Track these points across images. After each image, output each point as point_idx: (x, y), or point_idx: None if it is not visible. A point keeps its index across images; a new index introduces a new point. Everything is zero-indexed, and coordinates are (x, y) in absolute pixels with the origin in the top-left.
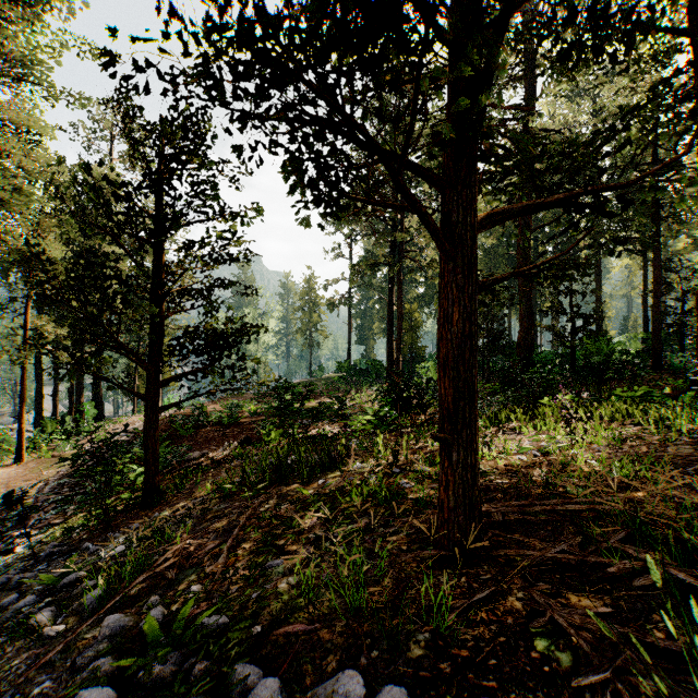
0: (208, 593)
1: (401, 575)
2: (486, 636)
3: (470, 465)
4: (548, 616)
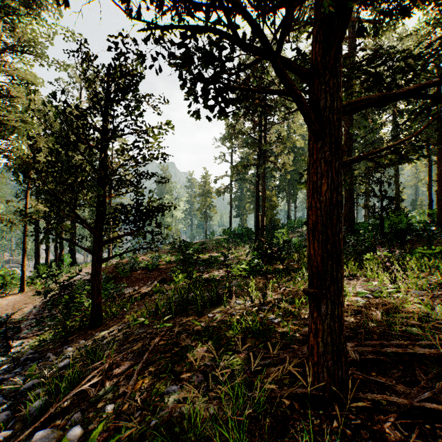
0: (118, 414)
1: (278, 412)
2: None
3: (337, 316)
4: None
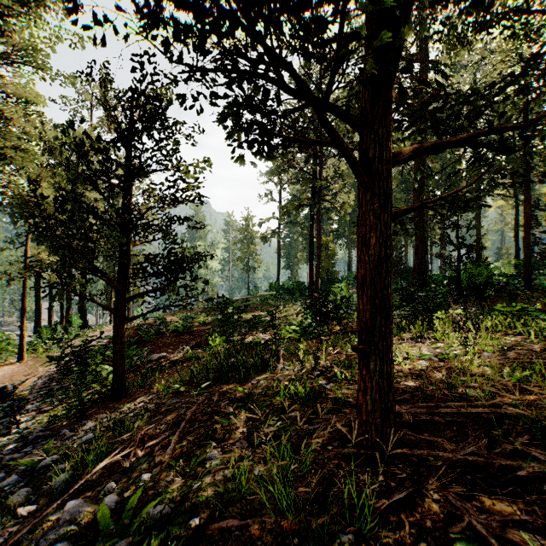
0: (156, 482)
1: (325, 471)
2: (408, 539)
3: (386, 373)
4: (465, 521)
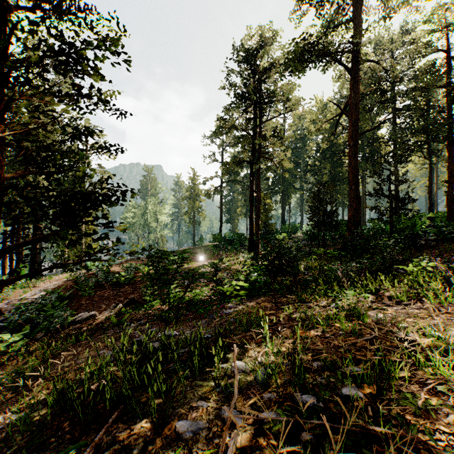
0: None
1: None
2: None
3: None
4: None
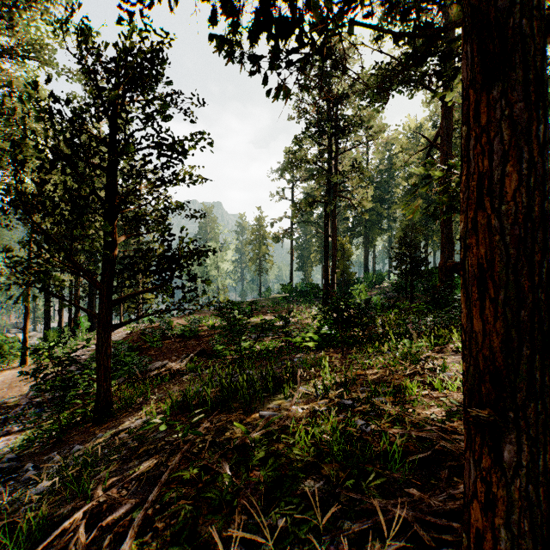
0: None
1: None
2: None
3: (542, 471)
4: None
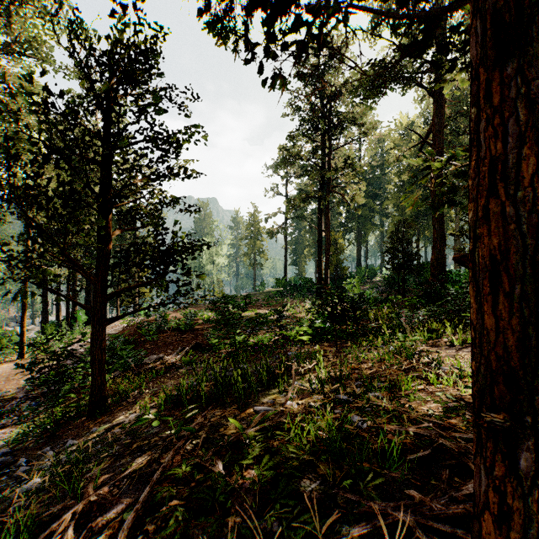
0: None
1: None
2: None
3: None
4: None
